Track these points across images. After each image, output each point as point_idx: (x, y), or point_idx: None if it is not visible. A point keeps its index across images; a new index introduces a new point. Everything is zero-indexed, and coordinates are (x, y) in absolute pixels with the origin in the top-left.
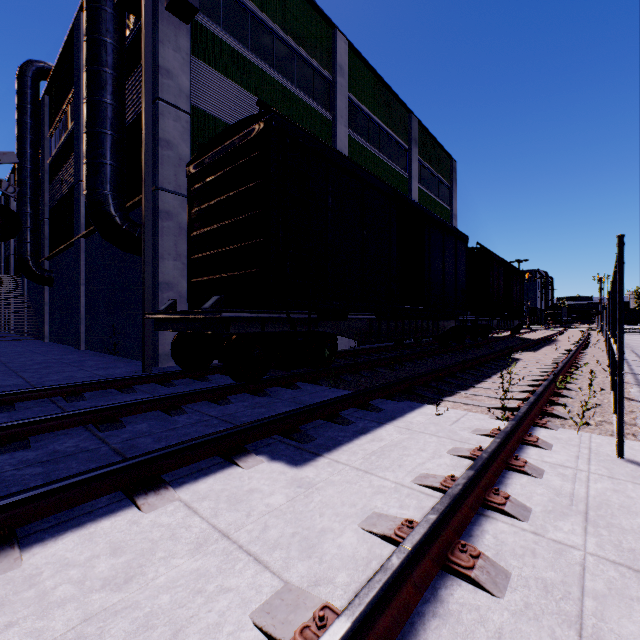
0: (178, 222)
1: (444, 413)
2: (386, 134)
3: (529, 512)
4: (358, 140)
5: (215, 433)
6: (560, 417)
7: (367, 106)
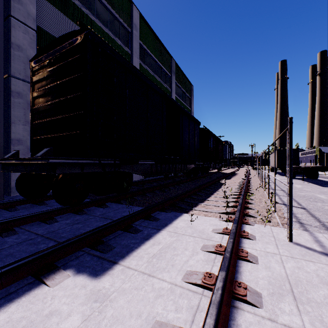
0: (27, 100)
1: (194, 219)
2: (159, 66)
3: (261, 297)
4: (145, 67)
5: (27, 257)
6: (252, 216)
7: (150, 50)
